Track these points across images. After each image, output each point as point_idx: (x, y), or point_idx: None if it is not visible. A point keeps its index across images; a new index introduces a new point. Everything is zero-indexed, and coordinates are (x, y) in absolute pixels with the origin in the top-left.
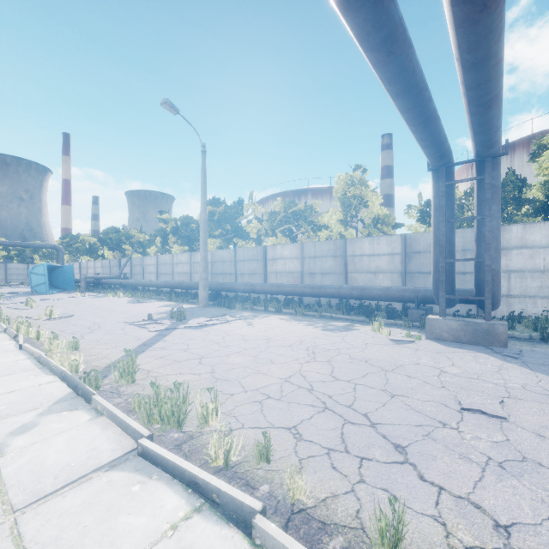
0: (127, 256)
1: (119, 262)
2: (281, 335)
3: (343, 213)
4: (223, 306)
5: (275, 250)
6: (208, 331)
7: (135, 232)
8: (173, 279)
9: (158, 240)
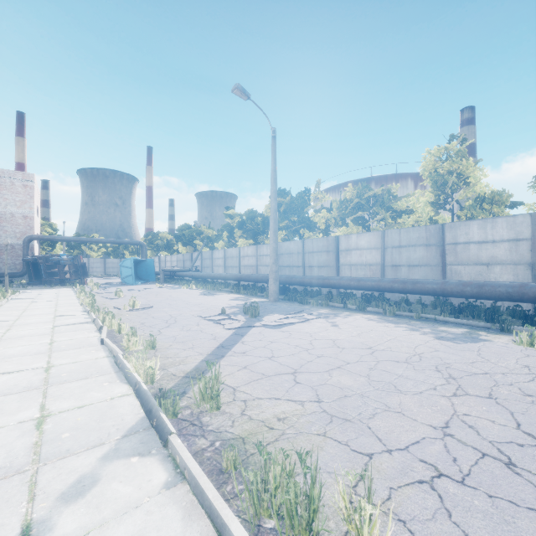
0: (198, 250)
1: (191, 256)
2: (384, 344)
3: (435, 193)
4: (294, 301)
5: (349, 240)
6: (288, 332)
7: (204, 228)
8: (240, 272)
9: (224, 235)
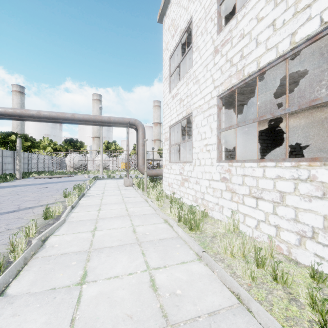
0: None
1: None
2: None
3: None
4: None
5: None
6: None
7: None
8: None
9: None
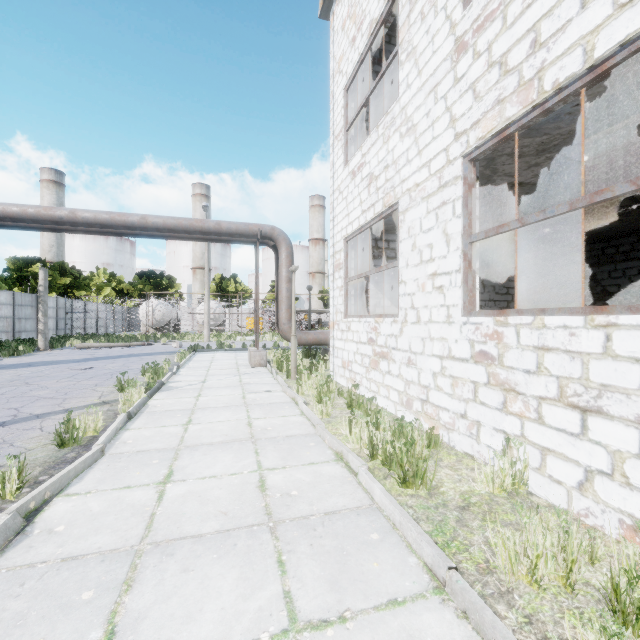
0: None
1: None
2: None
3: None
4: None
5: None
6: None
7: None
8: None
9: None
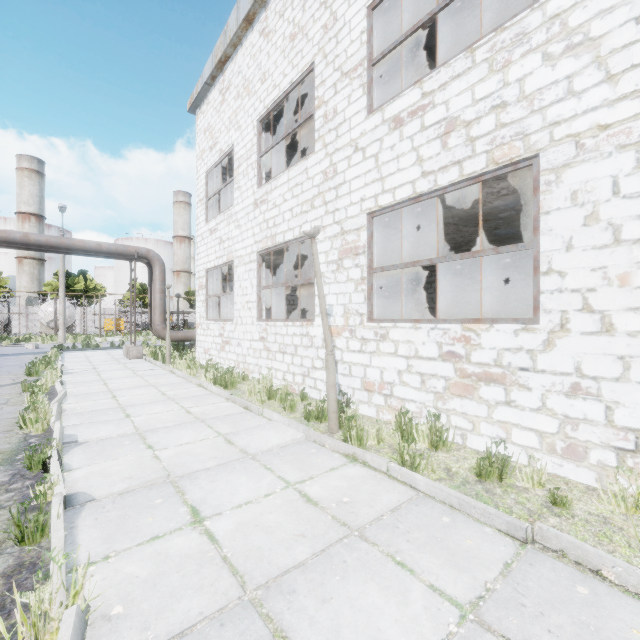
0: None
1: None
2: None
3: None
4: None
5: None
6: None
7: None
8: None
9: None
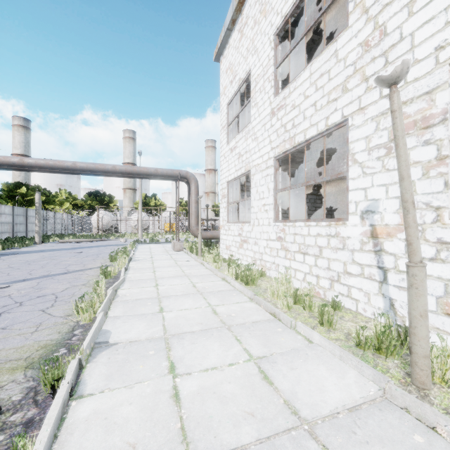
0: None
1: None
2: None
3: None
4: None
5: None
6: None
7: None
8: None
9: None
